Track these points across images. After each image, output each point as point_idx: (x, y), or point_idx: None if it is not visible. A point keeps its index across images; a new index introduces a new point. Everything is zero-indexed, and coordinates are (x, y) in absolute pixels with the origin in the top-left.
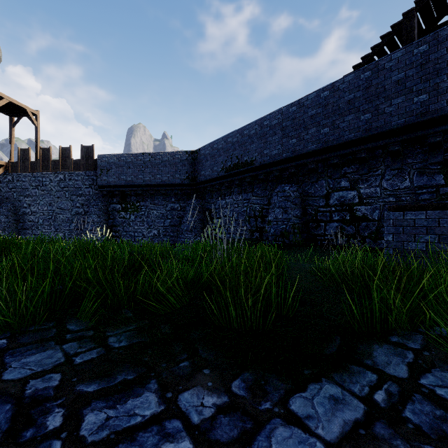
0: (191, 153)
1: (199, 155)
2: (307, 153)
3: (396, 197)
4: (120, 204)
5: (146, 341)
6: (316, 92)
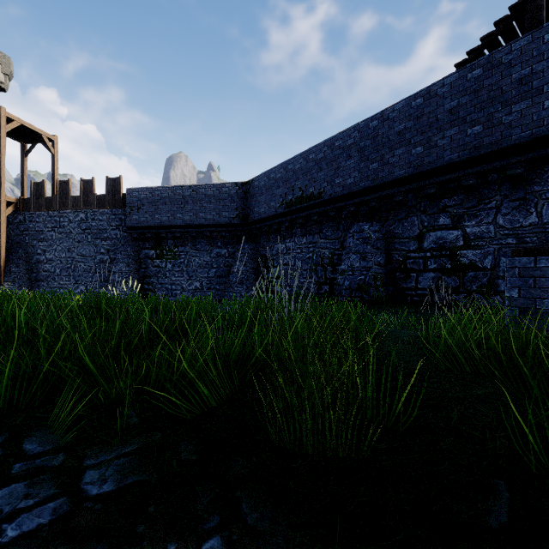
0: (242, 185)
1: (251, 187)
2: (393, 181)
3: (517, 238)
4: (153, 249)
5: (150, 480)
6: (405, 100)
